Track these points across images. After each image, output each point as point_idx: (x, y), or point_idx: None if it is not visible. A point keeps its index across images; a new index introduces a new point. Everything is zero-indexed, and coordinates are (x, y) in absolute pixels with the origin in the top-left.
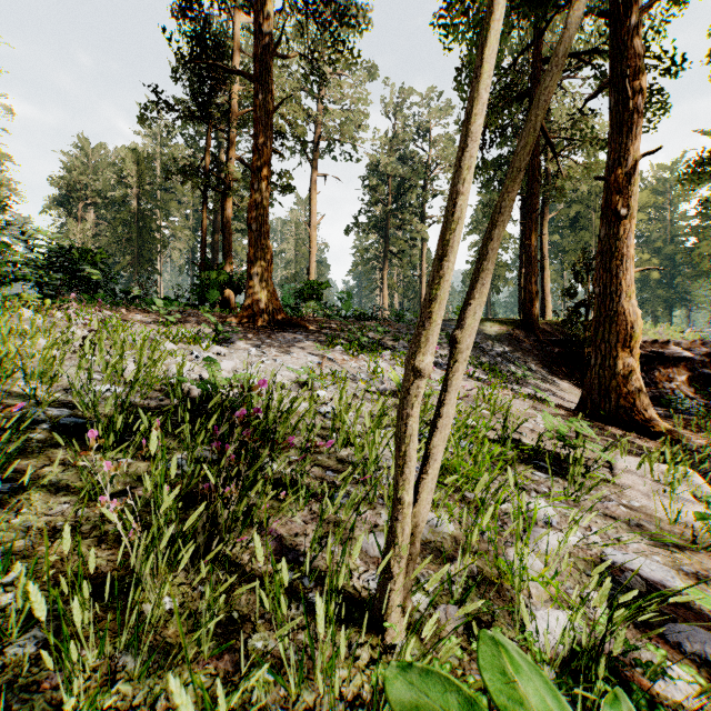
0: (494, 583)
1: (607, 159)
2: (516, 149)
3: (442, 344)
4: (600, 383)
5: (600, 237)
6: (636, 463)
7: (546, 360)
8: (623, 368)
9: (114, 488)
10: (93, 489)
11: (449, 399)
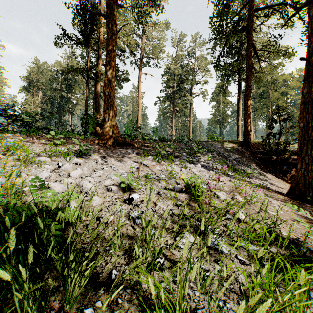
0: None
1: (307, 47)
2: None
3: (204, 154)
4: (304, 180)
5: (303, 93)
6: None
7: (257, 162)
8: None
9: None
10: None
11: None
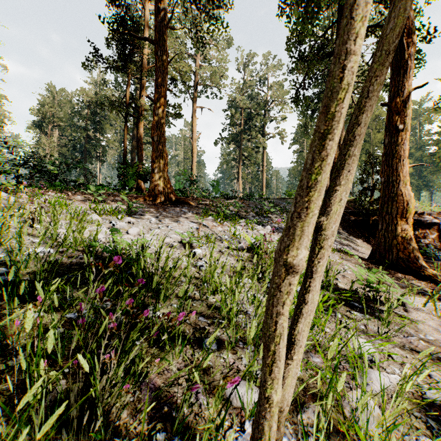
0: (341, 432)
1: (389, 92)
2: (383, 34)
3: (278, 215)
4: (385, 242)
5: (385, 144)
6: (421, 302)
7: (344, 225)
8: (401, 231)
9: (22, 341)
10: (3, 344)
11: (314, 285)
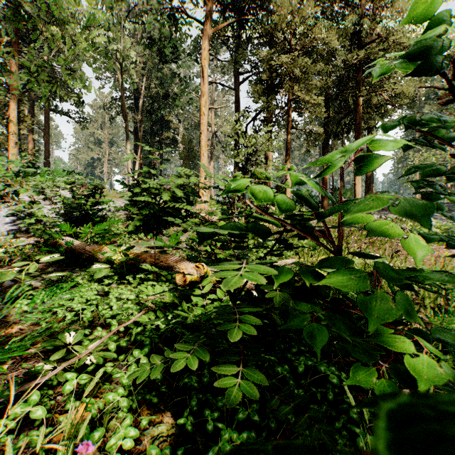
0: None
1: None
2: None
3: None
4: None
5: None
6: None
7: None
8: None
9: None
10: None
11: None
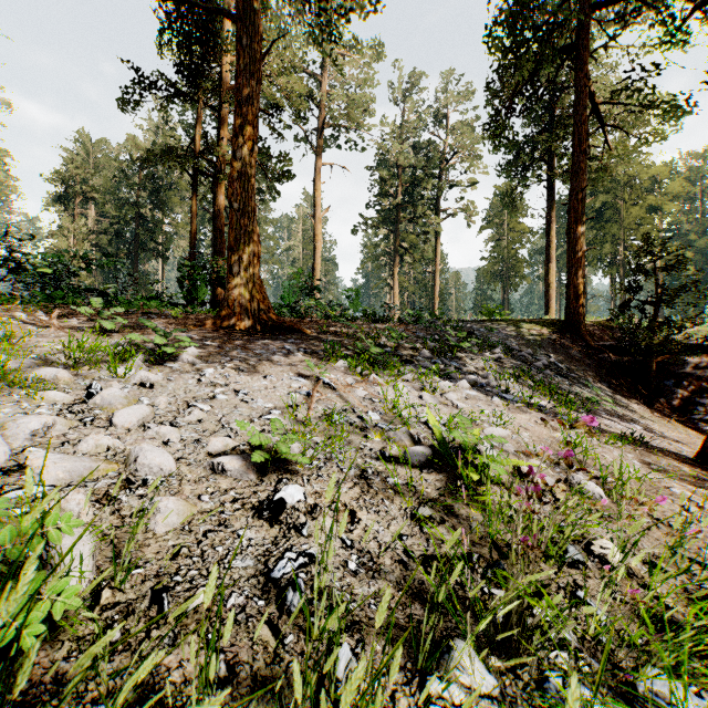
0: None
1: None
2: None
3: (474, 353)
4: None
5: None
6: None
7: (600, 371)
8: None
9: None
10: None
11: None
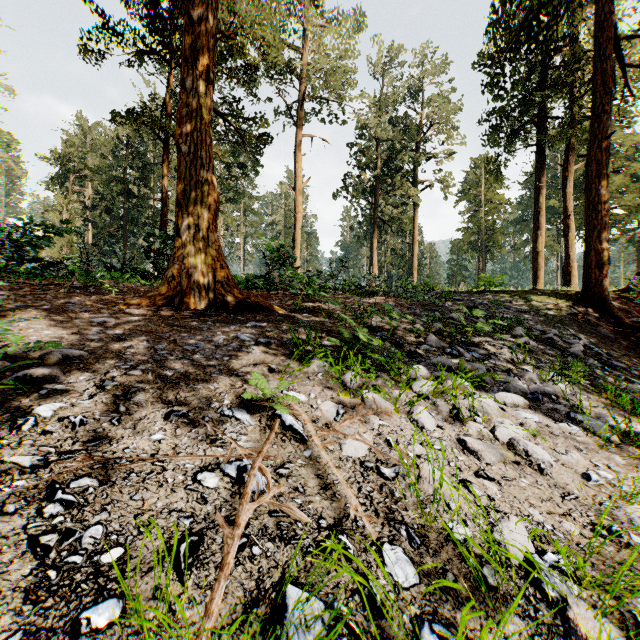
0: None
1: None
2: None
3: (490, 336)
4: None
5: None
6: None
7: None
8: None
9: None
10: None
11: None
